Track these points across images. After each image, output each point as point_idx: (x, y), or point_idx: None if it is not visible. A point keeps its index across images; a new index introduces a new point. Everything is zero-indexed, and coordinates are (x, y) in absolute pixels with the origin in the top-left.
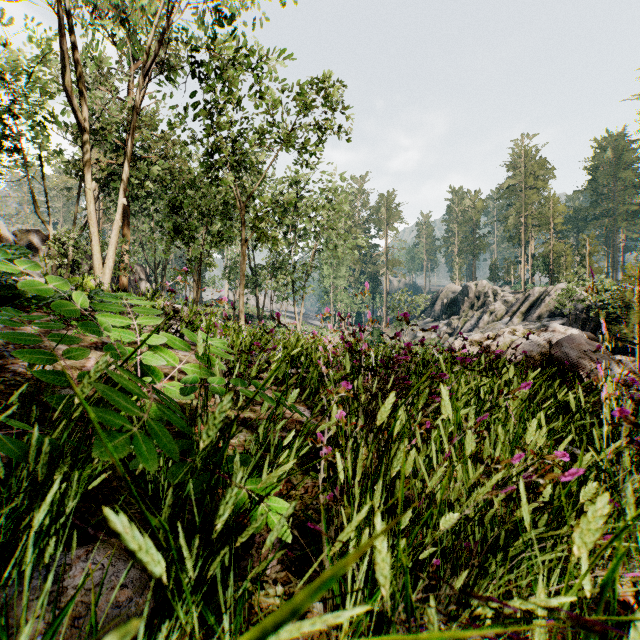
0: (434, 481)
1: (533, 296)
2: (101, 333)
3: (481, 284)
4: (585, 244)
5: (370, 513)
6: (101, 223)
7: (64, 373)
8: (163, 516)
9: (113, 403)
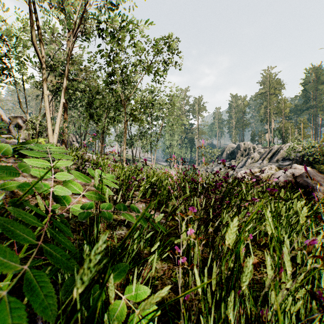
0: (278, 297)
1: (274, 149)
2: (17, 173)
3: (247, 143)
4: (301, 123)
5: (224, 320)
6: (53, 113)
7: None
8: None
9: None
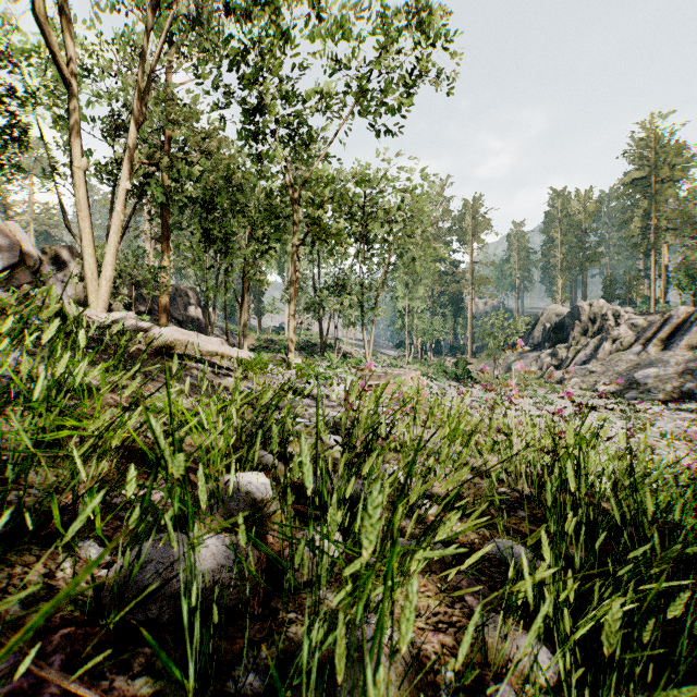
0: None
1: (676, 318)
2: None
3: (597, 304)
4: None
5: None
6: (153, 243)
7: None
8: None
9: None
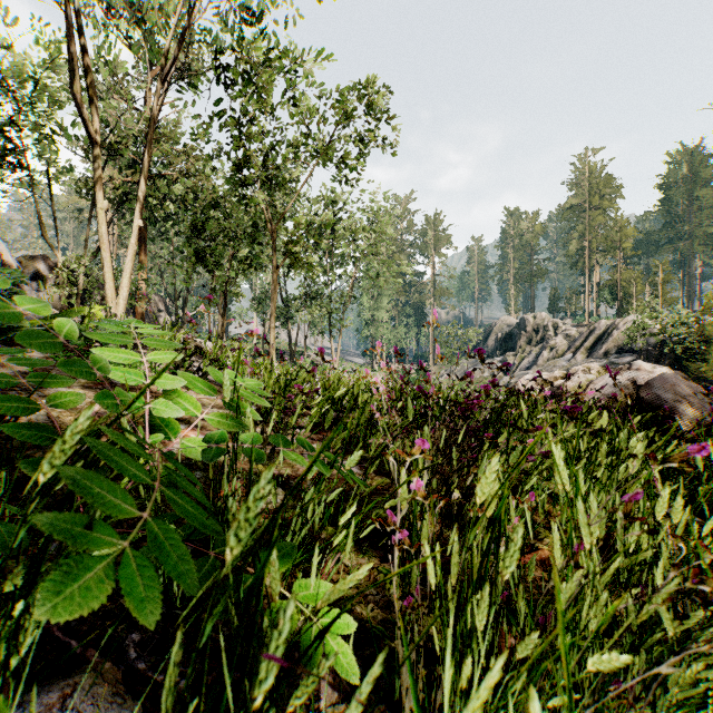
0: (567, 589)
1: (599, 330)
2: (92, 374)
3: (540, 316)
4: (657, 271)
5: (472, 633)
6: (115, 248)
7: (46, 427)
8: (169, 682)
9: (89, 491)
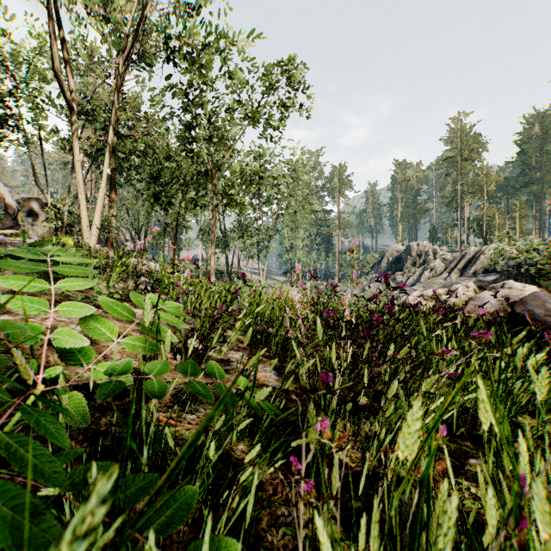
0: None
1: (469, 254)
2: None
3: (422, 244)
4: (515, 208)
5: None
6: (93, 192)
7: None
8: None
9: None
